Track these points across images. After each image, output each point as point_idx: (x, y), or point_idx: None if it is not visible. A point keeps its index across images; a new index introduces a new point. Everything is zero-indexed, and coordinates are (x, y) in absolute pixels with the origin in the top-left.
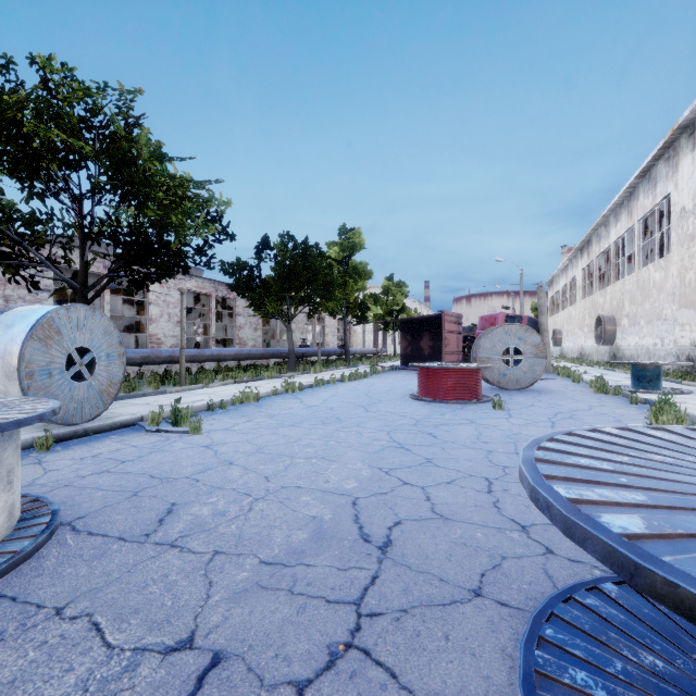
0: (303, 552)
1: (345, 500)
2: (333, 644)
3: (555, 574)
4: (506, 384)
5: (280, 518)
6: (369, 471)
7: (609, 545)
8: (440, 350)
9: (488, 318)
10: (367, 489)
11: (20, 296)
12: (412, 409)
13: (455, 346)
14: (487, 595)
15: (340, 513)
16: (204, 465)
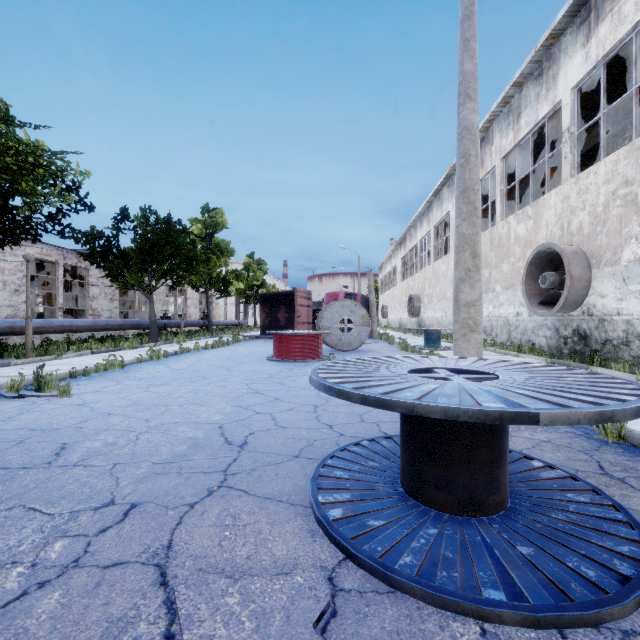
0: (185, 455)
1: (214, 426)
2: (210, 487)
3: (341, 443)
4: (341, 347)
5: (163, 440)
6: (231, 408)
7: (325, 384)
8: (294, 321)
9: (332, 294)
10: (230, 419)
11: None
12: (268, 367)
13: (305, 317)
14: (302, 456)
15: (211, 433)
16: (84, 418)
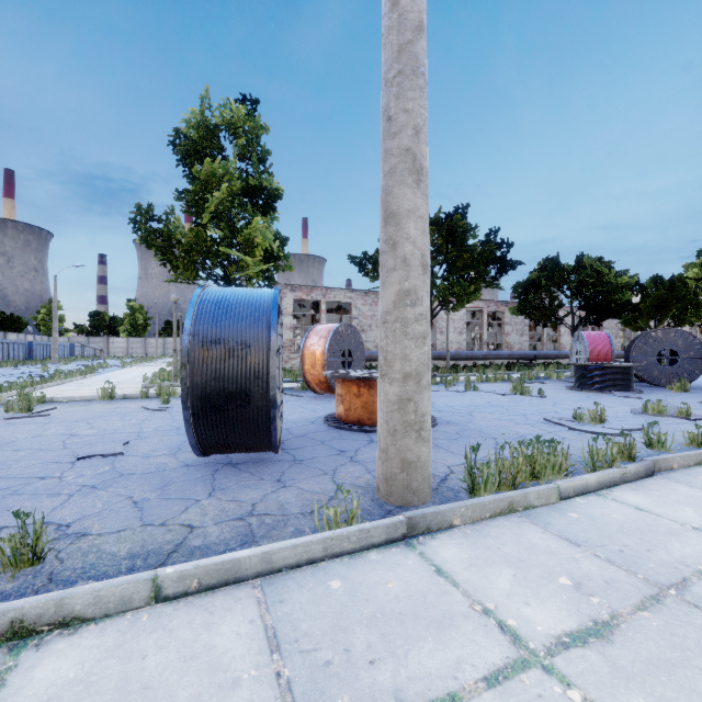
0: None
1: None
2: None
3: None
4: None
5: None
6: None
7: None
8: None
9: None
10: None
11: (519, 329)
12: None
13: None
14: None
15: None
16: None
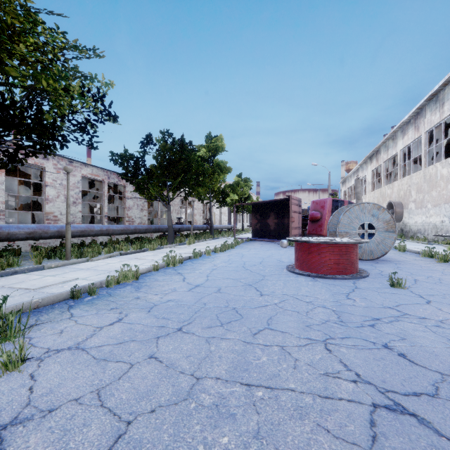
0: None
1: None
2: None
3: None
4: (361, 255)
5: None
6: None
7: None
8: (284, 226)
9: (319, 202)
10: None
11: None
12: (308, 289)
13: (297, 223)
14: None
15: None
16: None
